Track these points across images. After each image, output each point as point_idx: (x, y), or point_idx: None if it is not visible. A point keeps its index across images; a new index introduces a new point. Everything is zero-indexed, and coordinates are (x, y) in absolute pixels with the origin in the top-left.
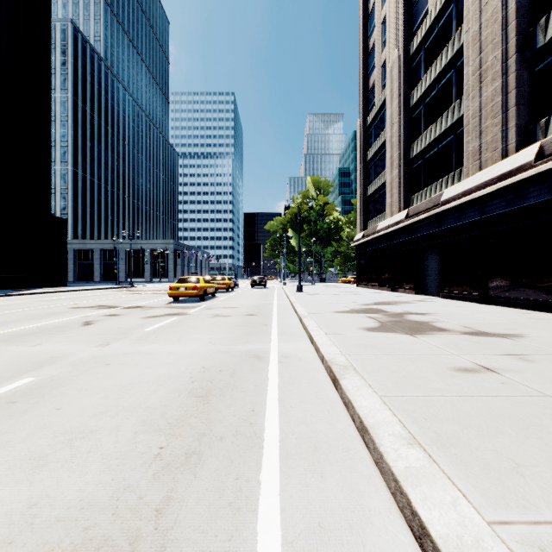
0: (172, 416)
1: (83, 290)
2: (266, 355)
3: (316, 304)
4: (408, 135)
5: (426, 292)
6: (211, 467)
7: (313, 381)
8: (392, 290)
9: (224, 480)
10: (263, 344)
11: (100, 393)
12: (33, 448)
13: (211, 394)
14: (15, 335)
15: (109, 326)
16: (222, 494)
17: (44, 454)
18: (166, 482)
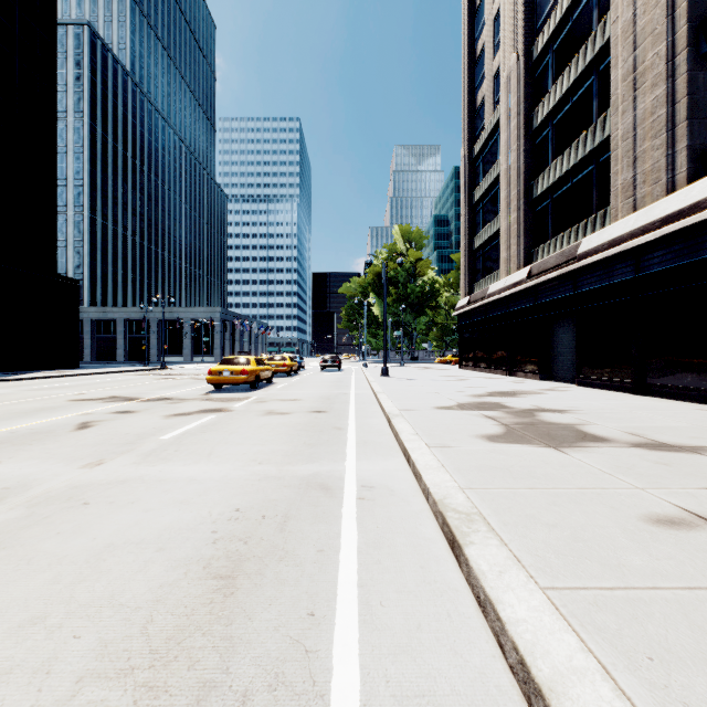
0: (162, 629)
1: (98, 373)
2: (339, 485)
3: (408, 396)
4: (530, 167)
5: (555, 378)
6: None
7: (415, 541)
8: (508, 374)
9: None
10: (334, 463)
11: (50, 569)
12: None
13: (242, 572)
14: None
15: (114, 430)
16: None
17: None
18: None
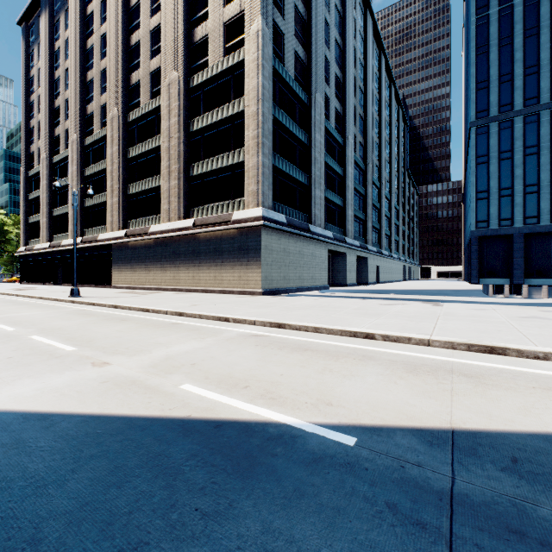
0: None
1: None
2: None
3: None
4: (52, 203)
5: (59, 284)
6: None
7: None
8: (43, 284)
9: None
10: None
11: None
12: None
13: None
14: None
15: None
16: None
17: None
18: None
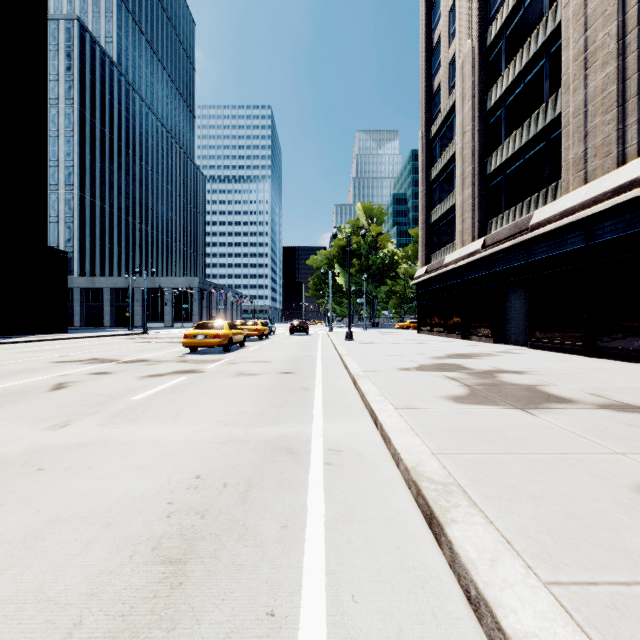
0: (90, 636)
1: (84, 337)
2: (305, 448)
3: (372, 358)
4: (484, 146)
5: (508, 341)
6: None
7: (388, 514)
8: (463, 337)
9: None
10: (301, 425)
11: None
12: None
13: (194, 554)
14: None
15: (87, 391)
16: None
17: None
18: None
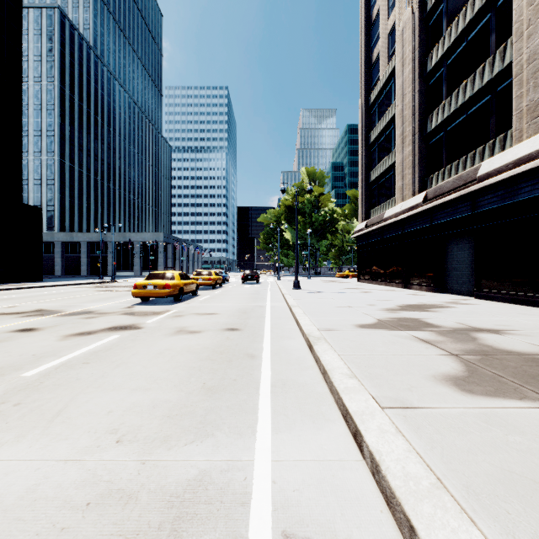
0: None
1: (53, 286)
2: (237, 532)
3: (323, 310)
4: (424, 106)
5: (450, 290)
6: None
7: None
8: (403, 286)
9: None
10: (237, 441)
11: None
12: None
13: None
14: None
15: None
16: None
17: None
18: None
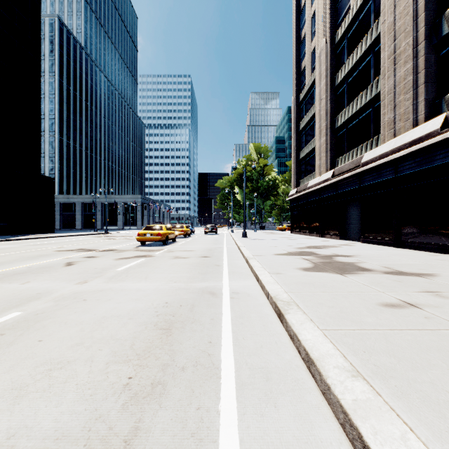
0: (140, 347)
1: (67, 236)
2: (220, 292)
3: (258, 248)
4: (334, 109)
5: (349, 238)
6: (175, 397)
7: (261, 315)
8: (320, 236)
9: (187, 410)
10: (216, 282)
11: (77, 326)
12: (15, 379)
13: (173, 327)
14: (8, 274)
15: (88, 266)
16: (185, 424)
17: (25, 384)
18: (134, 412)
